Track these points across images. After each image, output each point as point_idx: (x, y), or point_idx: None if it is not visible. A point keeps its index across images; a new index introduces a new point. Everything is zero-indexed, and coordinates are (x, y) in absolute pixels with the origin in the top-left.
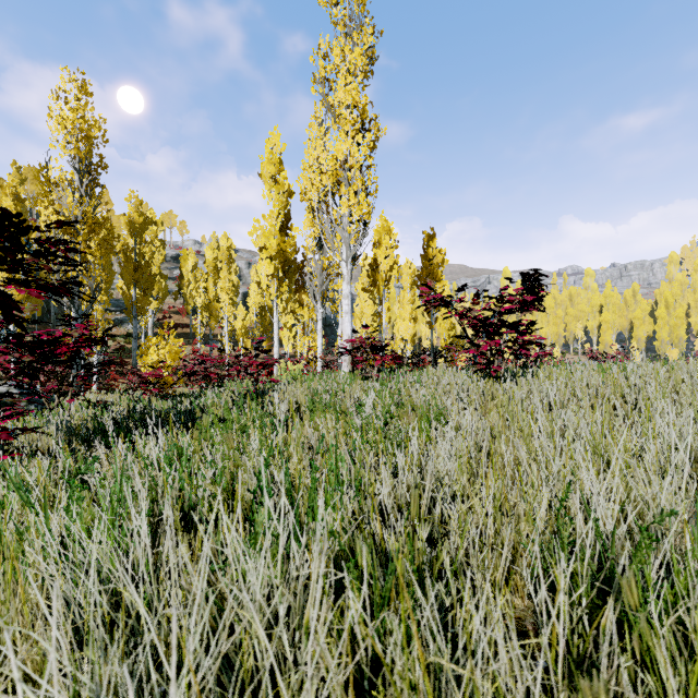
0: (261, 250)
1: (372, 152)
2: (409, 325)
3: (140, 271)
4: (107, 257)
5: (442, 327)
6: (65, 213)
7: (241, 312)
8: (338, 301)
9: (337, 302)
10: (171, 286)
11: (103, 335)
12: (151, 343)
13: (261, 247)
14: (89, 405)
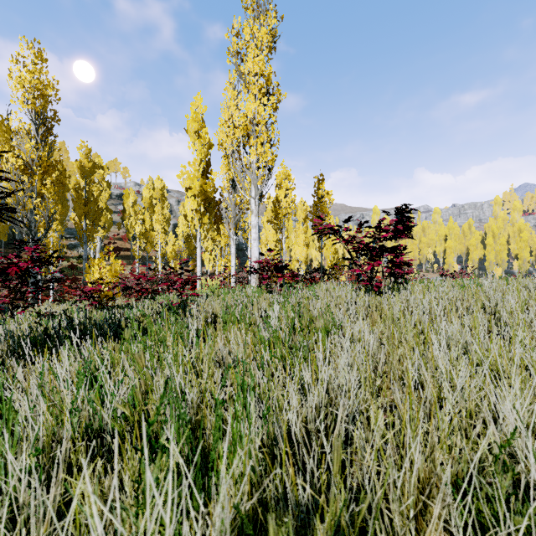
0: (187, 190)
1: (275, 111)
2: (303, 250)
3: (89, 205)
4: (59, 194)
5: (328, 251)
6: (23, 156)
7: (171, 239)
8: (248, 230)
9: (247, 231)
10: (116, 218)
11: (49, 257)
12: (93, 263)
13: (187, 187)
14: (39, 315)
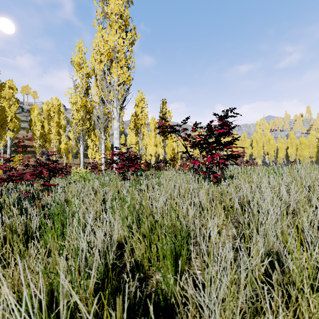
0: (72, 104)
1: (132, 46)
2: (153, 148)
3: None
4: None
5: (169, 149)
6: None
7: (64, 139)
8: None
9: None
10: (26, 125)
11: None
12: None
13: (72, 103)
14: None
